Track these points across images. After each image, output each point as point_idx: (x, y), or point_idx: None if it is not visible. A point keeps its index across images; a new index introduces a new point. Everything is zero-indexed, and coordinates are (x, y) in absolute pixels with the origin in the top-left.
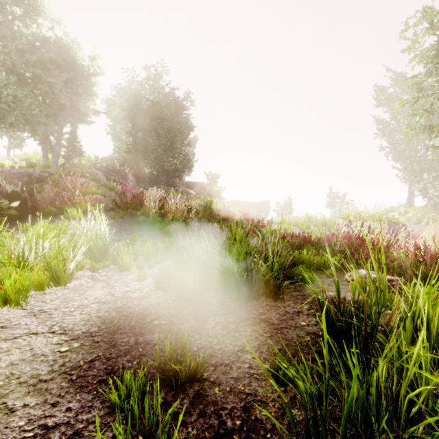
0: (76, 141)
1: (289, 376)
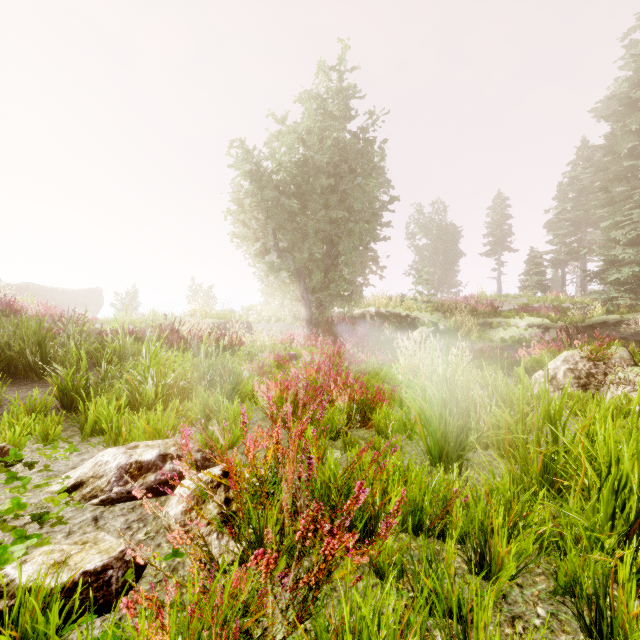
0: None
1: None
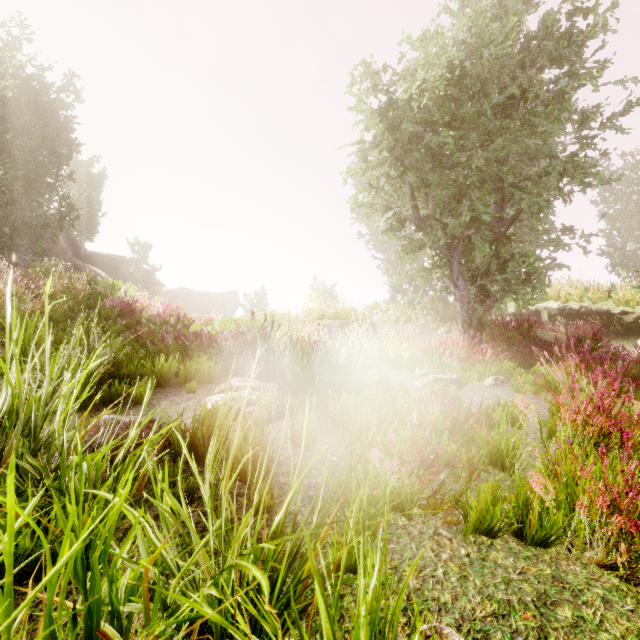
0: None
1: None
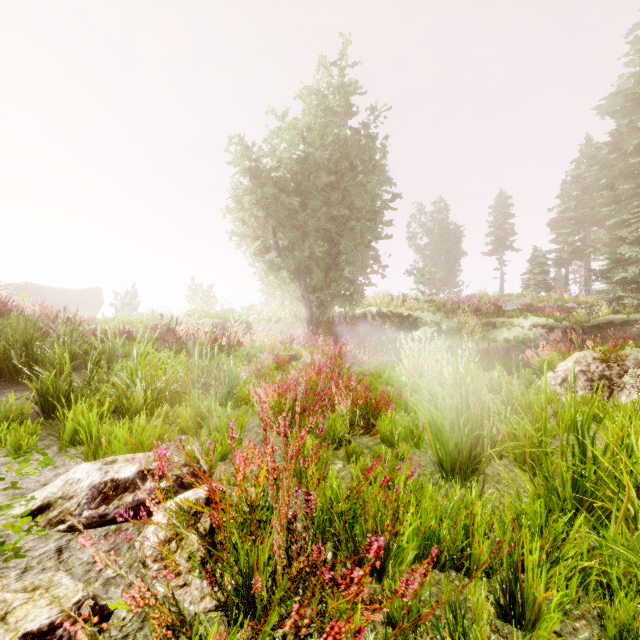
0: None
1: None
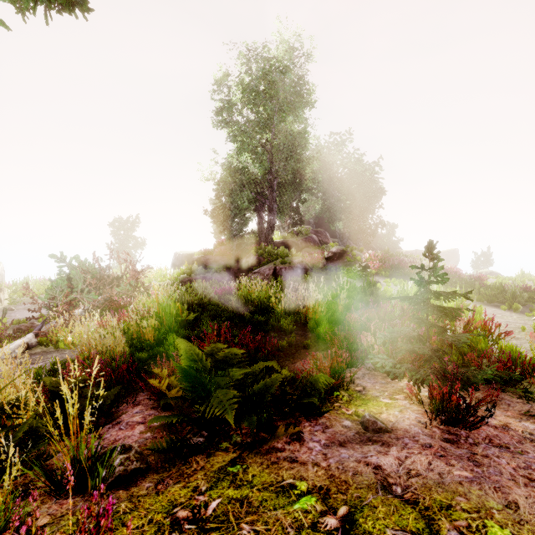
0: (300, 213)
1: (533, 309)
